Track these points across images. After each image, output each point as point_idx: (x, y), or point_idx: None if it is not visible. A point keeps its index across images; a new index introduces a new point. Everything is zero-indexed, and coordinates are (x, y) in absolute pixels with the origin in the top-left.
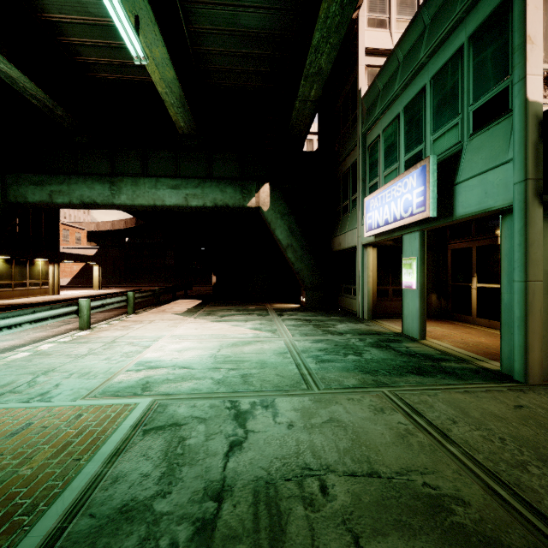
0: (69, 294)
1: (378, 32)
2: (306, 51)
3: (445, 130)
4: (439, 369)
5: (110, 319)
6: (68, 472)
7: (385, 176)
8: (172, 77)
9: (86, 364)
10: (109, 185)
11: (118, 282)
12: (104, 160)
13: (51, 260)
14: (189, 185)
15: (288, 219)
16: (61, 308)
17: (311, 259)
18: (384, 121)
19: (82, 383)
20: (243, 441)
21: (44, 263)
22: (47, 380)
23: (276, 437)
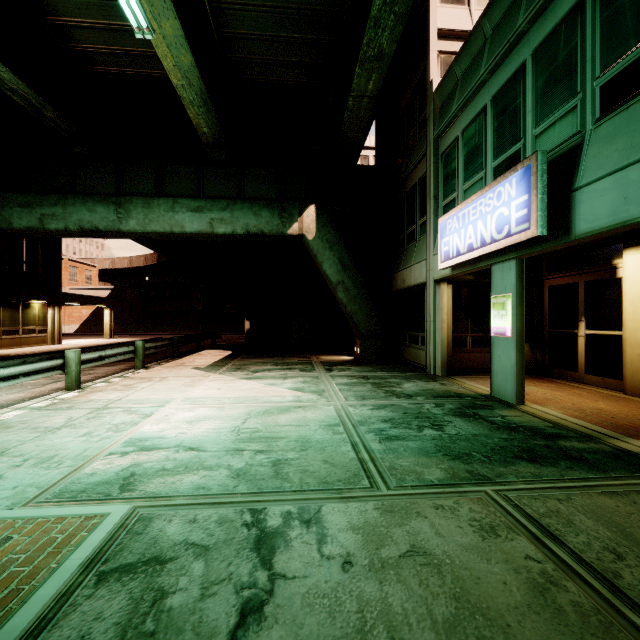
0: (73, 344)
1: (453, 9)
2: (361, 34)
3: (556, 118)
4: (559, 452)
5: (111, 376)
6: None
7: (466, 190)
8: (189, 63)
9: (55, 442)
10: (114, 207)
11: (136, 329)
12: (109, 176)
13: (50, 302)
14: (215, 207)
15: (338, 250)
16: (38, 362)
17: (367, 299)
18: (463, 118)
19: (36, 475)
20: (265, 600)
21: (42, 305)
22: None
23: (324, 589)
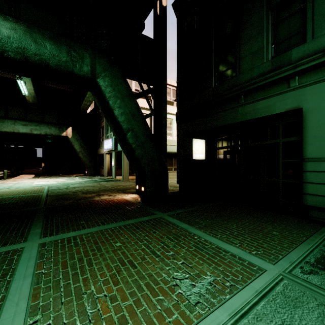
0: None
1: None
2: None
3: None
4: (111, 181)
5: None
6: (43, 189)
7: (110, 134)
8: (32, 92)
9: (19, 185)
10: None
11: None
12: None
13: None
14: (33, 124)
15: (80, 141)
16: None
17: (89, 156)
18: None
19: (26, 186)
20: (69, 186)
21: None
22: (15, 187)
23: (75, 186)
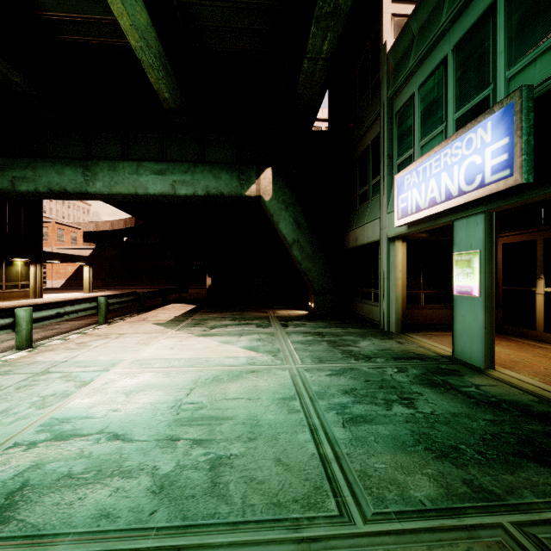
0: (53, 298)
1: None
2: None
3: (537, 54)
4: None
5: (71, 332)
6: None
7: (423, 146)
8: (146, 23)
9: None
10: (82, 170)
11: (115, 283)
12: (77, 142)
13: (33, 260)
14: (177, 170)
15: (293, 210)
16: None
17: (321, 257)
18: (420, 74)
19: None
20: None
21: (24, 263)
22: None
23: None
